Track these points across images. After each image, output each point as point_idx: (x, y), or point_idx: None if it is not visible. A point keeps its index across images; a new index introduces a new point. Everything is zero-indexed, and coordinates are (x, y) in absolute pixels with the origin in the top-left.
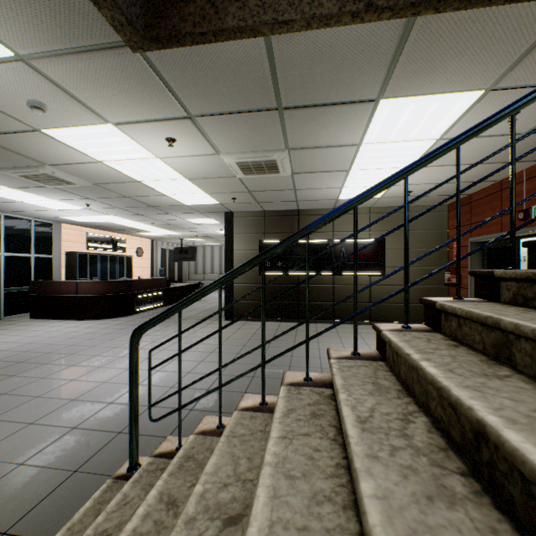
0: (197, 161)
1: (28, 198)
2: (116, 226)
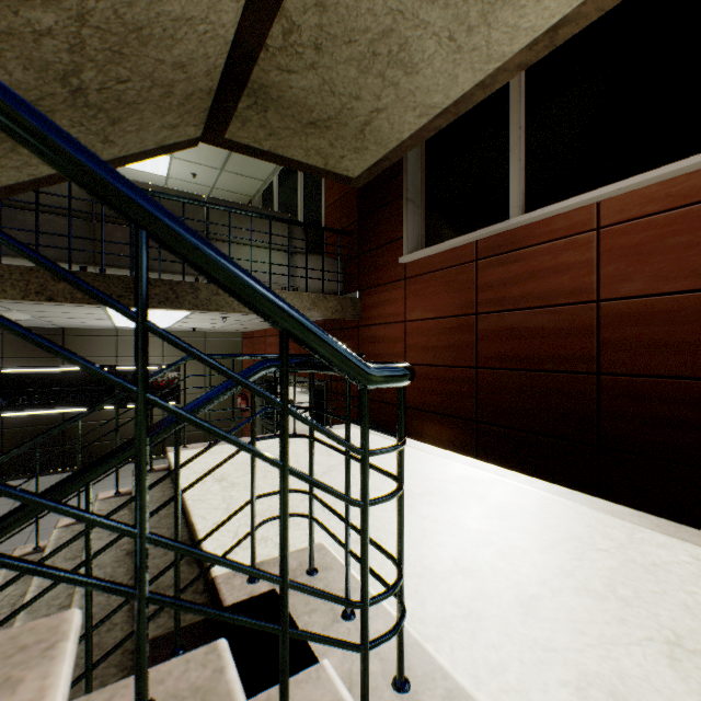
0: None
1: None
2: None
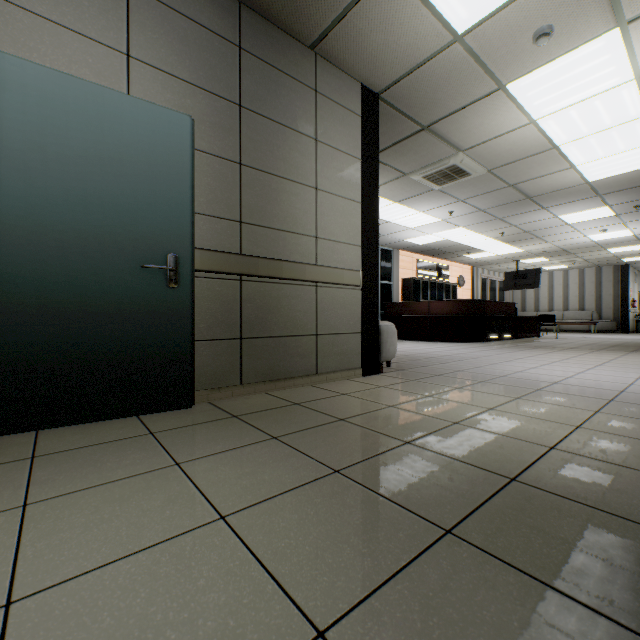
0: None
1: (398, 216)
2: (449, 247)
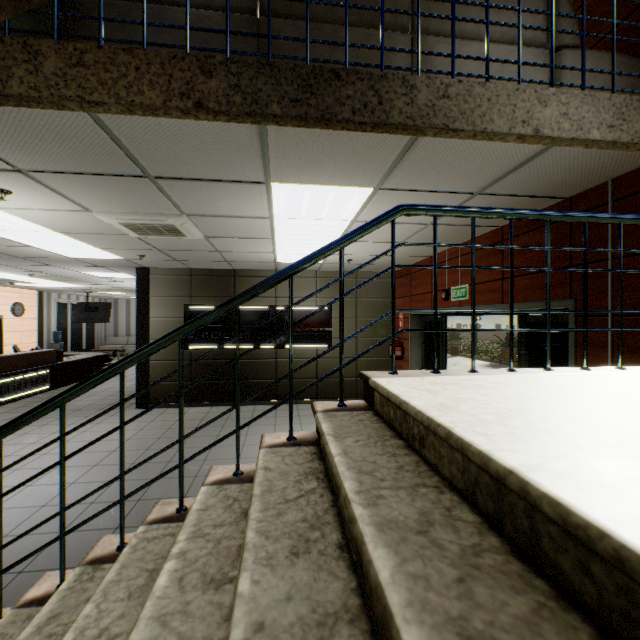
0: (61, 215)
1: None
2: None
